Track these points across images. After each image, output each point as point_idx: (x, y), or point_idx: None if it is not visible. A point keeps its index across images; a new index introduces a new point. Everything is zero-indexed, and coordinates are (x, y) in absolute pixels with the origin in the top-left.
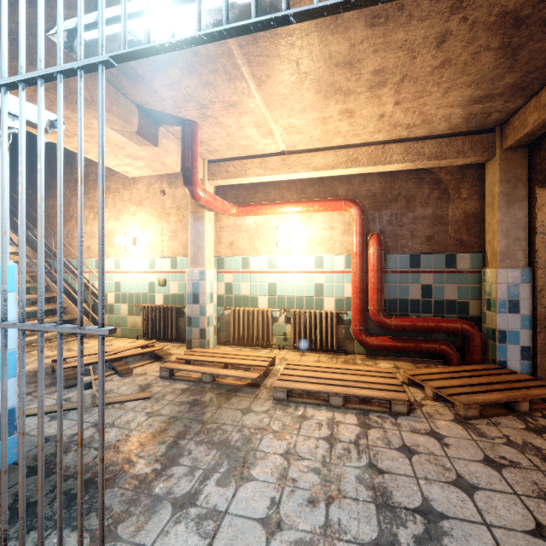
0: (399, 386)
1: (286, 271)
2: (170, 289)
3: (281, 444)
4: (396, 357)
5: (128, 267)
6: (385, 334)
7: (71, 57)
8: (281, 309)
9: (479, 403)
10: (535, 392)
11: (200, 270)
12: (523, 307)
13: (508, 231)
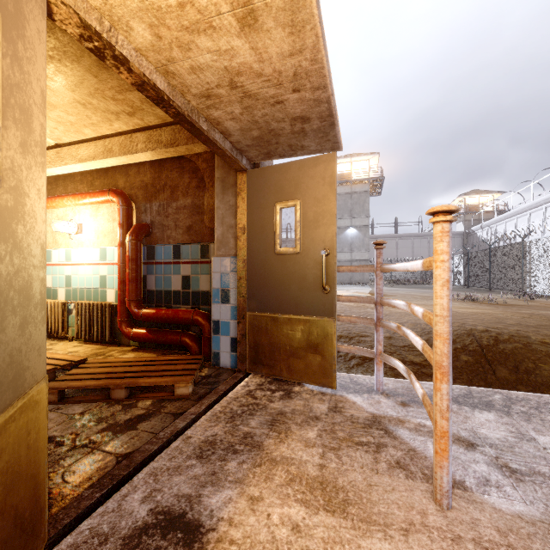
0: None
1: (78, 264)
2: None
3: None
4: (160, 350)
5: None
6: (153, 326)
7: None
8: (75, 301)
9: (57, 389)
10: (148, 380)
11: None
12: (233, 297)
13: (224, 218)
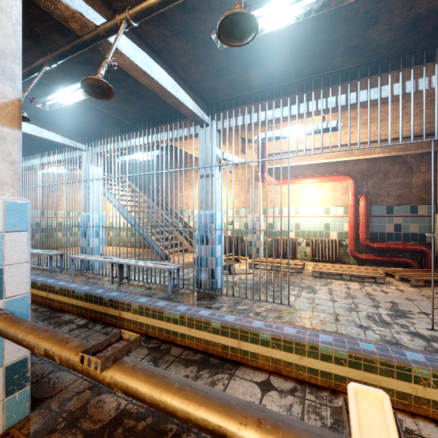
0: (380, 273)
1: (306, 216)
2: (234, 226)
3: (325, 287)
4: (377, 267)
5: None
6: (369, 253)
7: None
8: (303, 238)
9: (423, 280)
10: None
11: (257, 216)
12: None
13: None
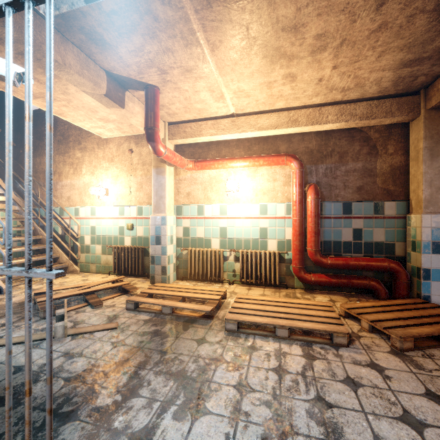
0: (338, 318)
1: (235, 217)
2: (136, 232)
3: (233, 375)
4: (330, 292)
5: (101, 214)
6: (321, 272)
7: (43, 23)
8: (231, 249)
9: (413, 337)
10: None
11: (162, 216)
12: None
13: (432, 181)
